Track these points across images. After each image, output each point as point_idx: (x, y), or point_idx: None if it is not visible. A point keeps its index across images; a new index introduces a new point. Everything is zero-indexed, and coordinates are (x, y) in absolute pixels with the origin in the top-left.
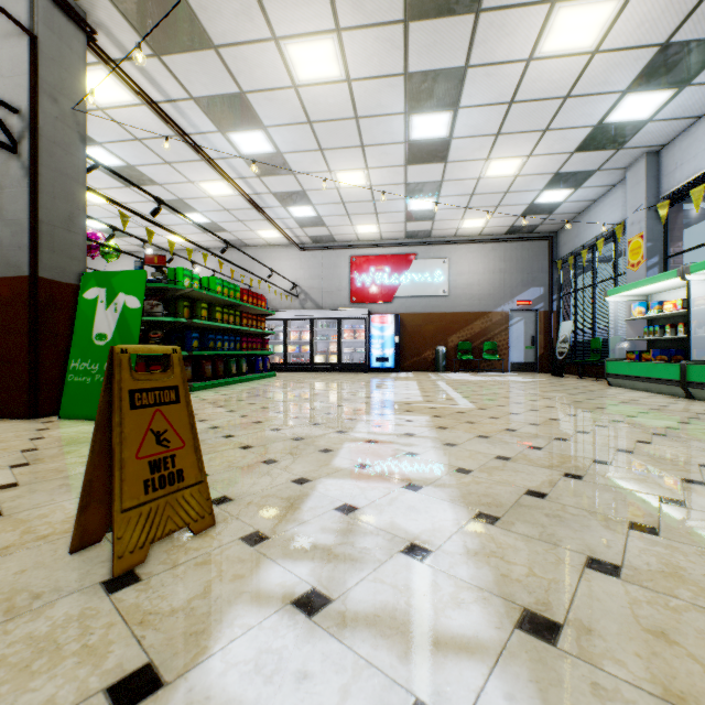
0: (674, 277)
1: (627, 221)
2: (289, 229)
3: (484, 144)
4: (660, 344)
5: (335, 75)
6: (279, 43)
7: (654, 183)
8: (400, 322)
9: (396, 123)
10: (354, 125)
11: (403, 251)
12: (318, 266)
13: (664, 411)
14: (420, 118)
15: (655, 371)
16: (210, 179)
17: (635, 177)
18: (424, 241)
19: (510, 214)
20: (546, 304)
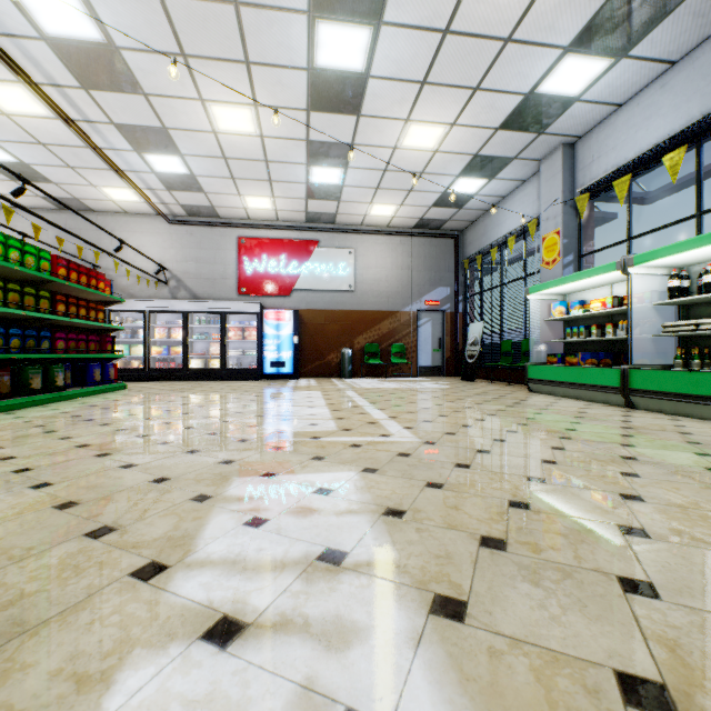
0: (613, 270)
1: (541, 217)
2: (151, 190)
3: (406, 96)
4: (578, 346)
5: None
6: None
7: (570, 177)
8: (300, 319)
9: (295, 30)
10: (232, 16)
11: (304, 237)
12: (196, 245)
13: (643, 431)
14: (329, 28)
15: (589, 377)
16: None
17: (550, 170)
18: (328, 227)
19: (422, 203)
20: (453, 305)
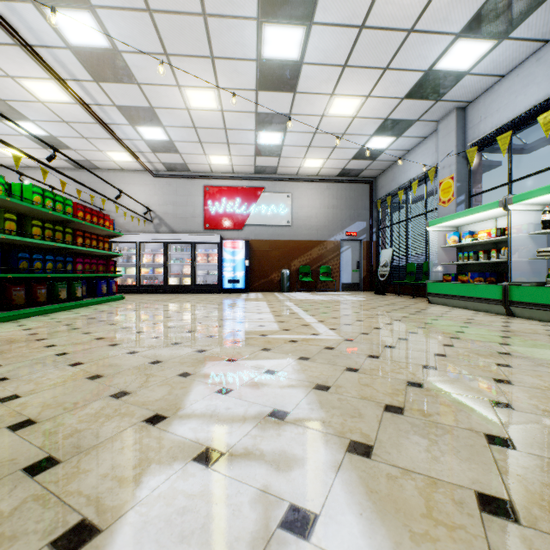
0: (496, 207)
1: (439, 166)
2: (141, 153)
3: (331, 76)
4: (468, 267)
5: None
6: None
7: (462, 134)
8: (250, 247)
9: (247, 32)
10: (202, 24)
11: (253, 185)
12: (173, 193)
13: (518, 333)
14: (273, 29)
15: (476, 291)
16: (35, 75)
17: (446, 129)
18: (271, 177)
19: (343, 157)
20: (368, 236)
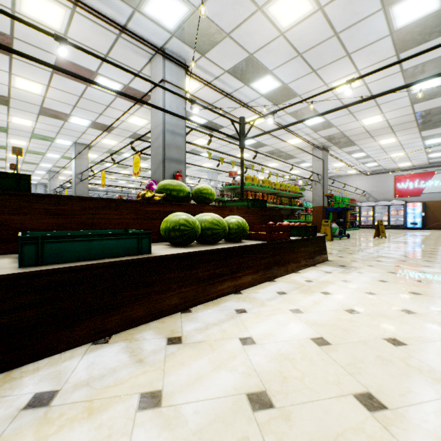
0: None
1: None
2: (362, 169)
3: None
4: None
5: (393, 141)
6: (376, 141)
7: None
8: (425, 205)
9: (418, 143)
10: (399, 146)
11: (427, 170)
12: (376, 181)
13: None
14: (428, 141)
15: None
16: (338, 163)
17: None
18: None
19: None
20: None
